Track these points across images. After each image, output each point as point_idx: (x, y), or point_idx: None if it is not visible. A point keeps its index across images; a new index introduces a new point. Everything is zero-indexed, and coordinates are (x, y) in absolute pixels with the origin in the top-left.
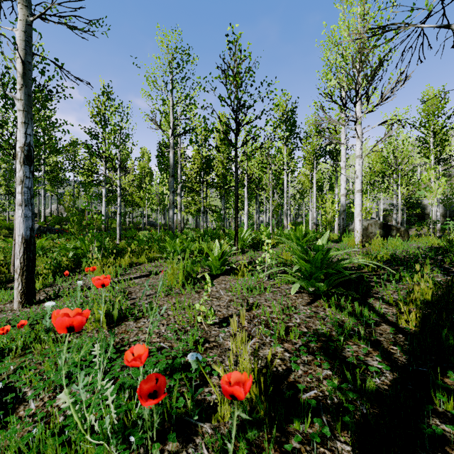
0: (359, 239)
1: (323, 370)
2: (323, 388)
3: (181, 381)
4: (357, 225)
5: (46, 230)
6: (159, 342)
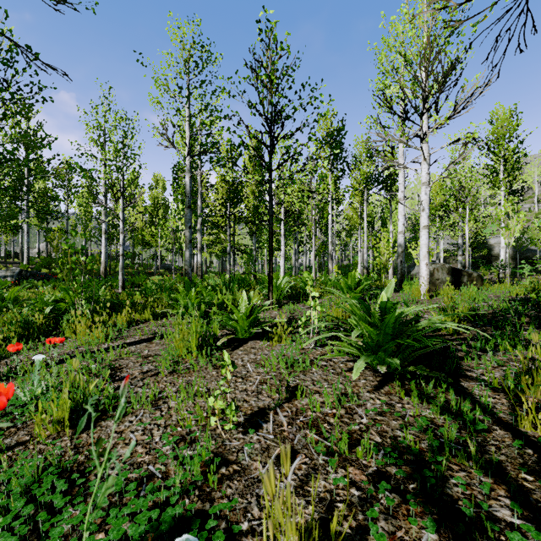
0: (425, 288)
1: (421, 531)
2: None
3: None
4: (424, 271)
5: (29, 275)
6: (147, 463)
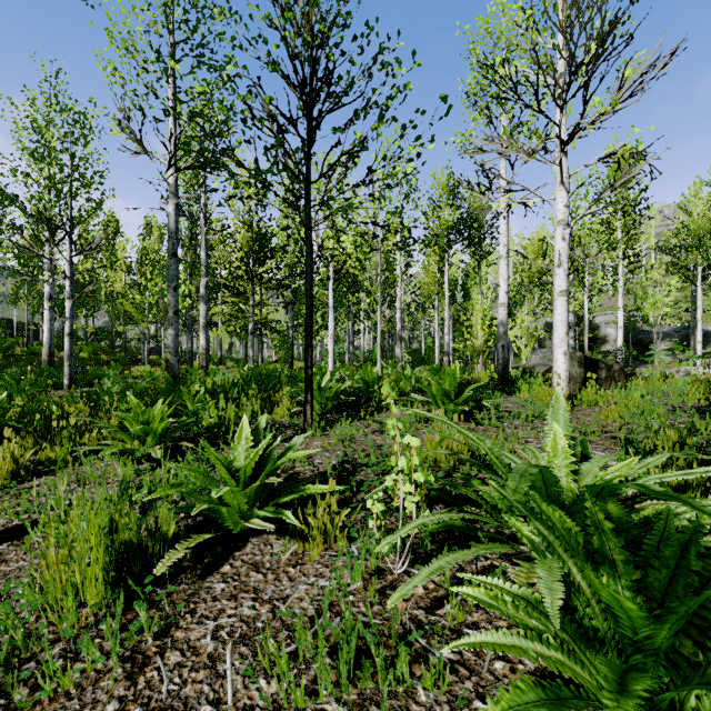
0: (564, 392)
1: None
2: None
3: None
4: (561, 364)
5: None
6: None
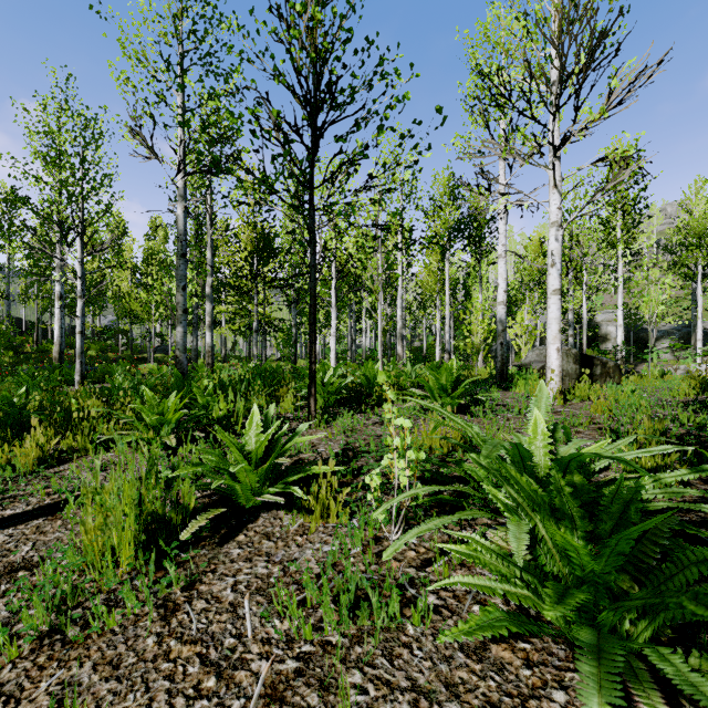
0: (557, 387)
1: None
2: None
3: None
4: (554, 360)
5: None
6: None
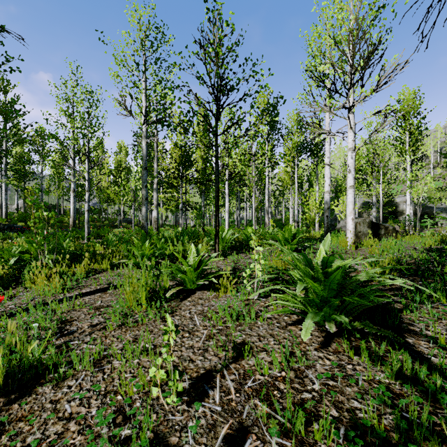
0: (352, 240)
1: None
2: None
3: None
4: (350, 225)
5: (7, 228)
6: None
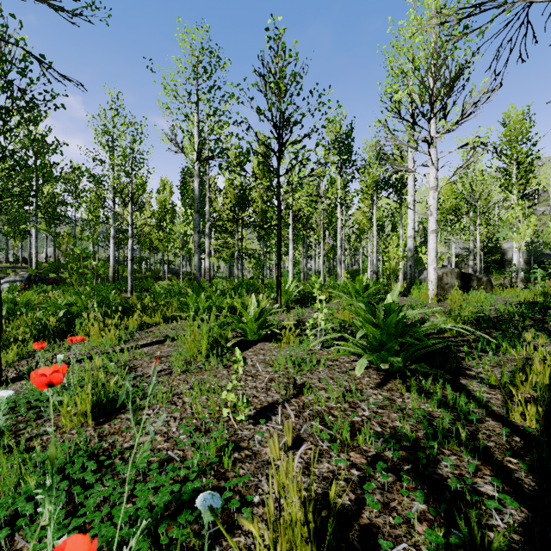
0: (433, 292)
1: (412, 502)
2: (416, 538)
3: (193, 523)
4: (432, 275)
5: (38, 280)
6: (166, 449)
